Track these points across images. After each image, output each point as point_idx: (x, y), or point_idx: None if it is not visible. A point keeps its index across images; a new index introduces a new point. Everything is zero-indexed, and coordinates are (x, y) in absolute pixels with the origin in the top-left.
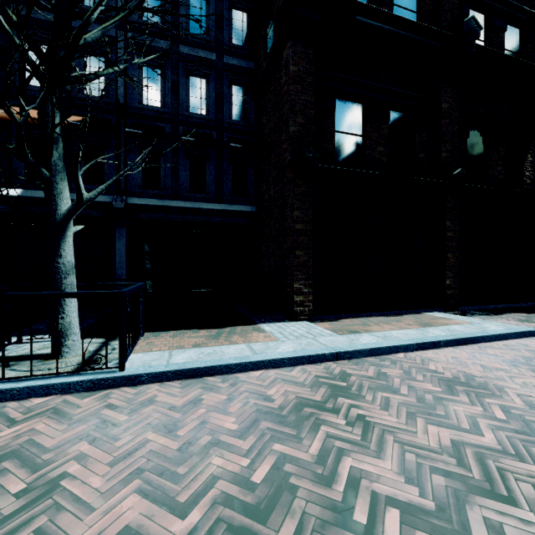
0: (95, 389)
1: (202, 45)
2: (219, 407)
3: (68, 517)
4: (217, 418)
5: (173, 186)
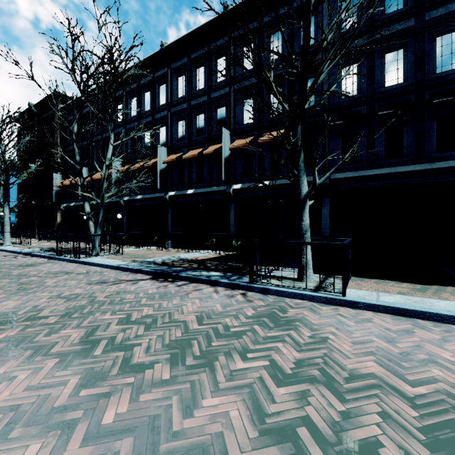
0: (328, 304)
1: (399, 19)
2: (433, 342)
3: (337, 355)
4: (432, 348)
5: (368, 158)
